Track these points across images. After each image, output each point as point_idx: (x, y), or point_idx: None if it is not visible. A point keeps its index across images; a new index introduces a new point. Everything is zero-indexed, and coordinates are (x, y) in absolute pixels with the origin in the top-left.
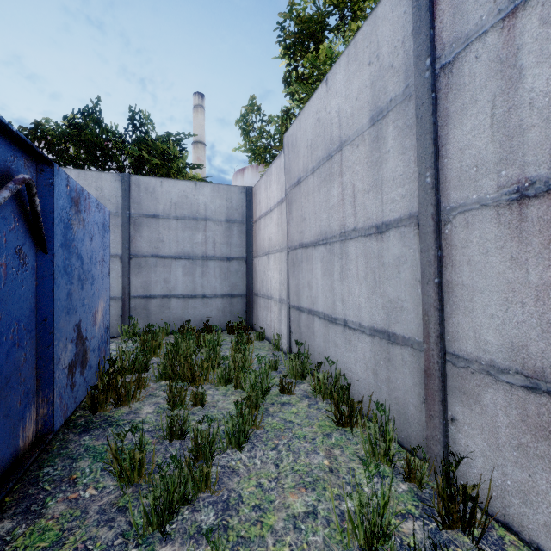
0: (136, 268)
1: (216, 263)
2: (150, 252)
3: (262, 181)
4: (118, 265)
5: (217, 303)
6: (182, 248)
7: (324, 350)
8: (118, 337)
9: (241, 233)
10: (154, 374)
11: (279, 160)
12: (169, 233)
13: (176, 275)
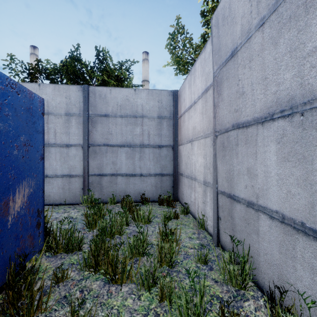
0: (93, 153)
1: (150, 150)
2: (102, 142)
3: (186, 81)
4: (80, 152)
5: (151, 180)
6: (125, 139)
7: (280, 265)
8: (80, 204)
9: (169, 126)
10: (79, 262)
11: (203, 53)
12: (116, 128)
13: (120, 158)
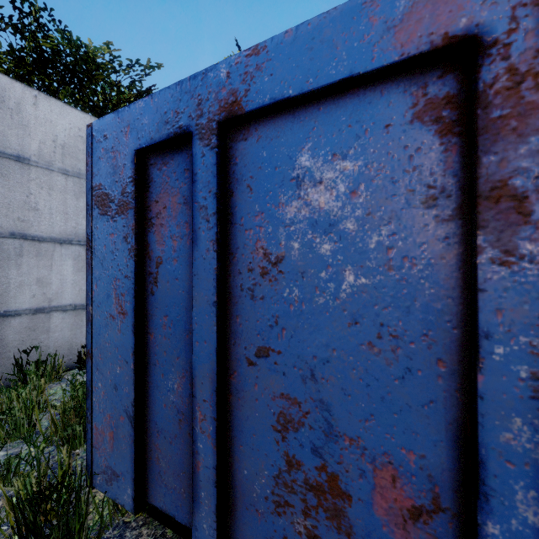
0: None
1: None
2: None
3: None
4: None
5: None
6: None
7: (72, 338)
8: None
9: None
10: None
11: None
12: None
13: None
